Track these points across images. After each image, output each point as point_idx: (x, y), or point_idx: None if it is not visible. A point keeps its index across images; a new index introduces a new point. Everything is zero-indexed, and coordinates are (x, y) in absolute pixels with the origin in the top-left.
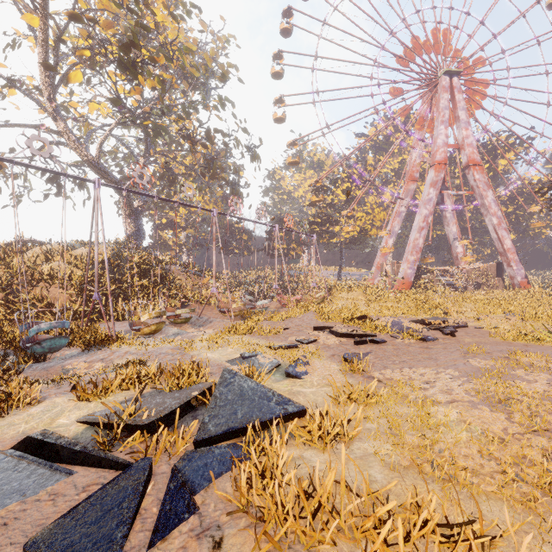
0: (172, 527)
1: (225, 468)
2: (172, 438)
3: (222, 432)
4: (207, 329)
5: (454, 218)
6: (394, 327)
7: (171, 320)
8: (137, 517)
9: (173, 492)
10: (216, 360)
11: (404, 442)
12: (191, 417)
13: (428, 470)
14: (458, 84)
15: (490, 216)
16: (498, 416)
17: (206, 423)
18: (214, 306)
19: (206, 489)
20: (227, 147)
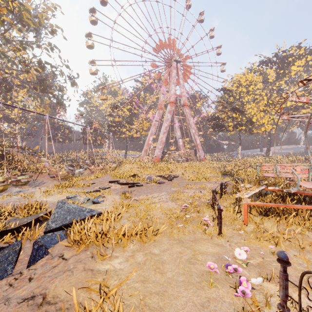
0: (37, 260)
1: (62, 239)
2: (31, 232)
3: (59, 226)
4: (41, 187)
5: (178, 129)
6: (148, 179)
7: (13, 183)
8: (17, 262)
9: (36, 249)
10: (51, 201)
11: (139, 216)
12: (40, 226)
13: (144, 220)
14: (180, 67)
15: (192, 129)
16: (173, 203)
17: (50, 224)
18: (45, 174)
19: (53, 247)
20: (54, 74)
